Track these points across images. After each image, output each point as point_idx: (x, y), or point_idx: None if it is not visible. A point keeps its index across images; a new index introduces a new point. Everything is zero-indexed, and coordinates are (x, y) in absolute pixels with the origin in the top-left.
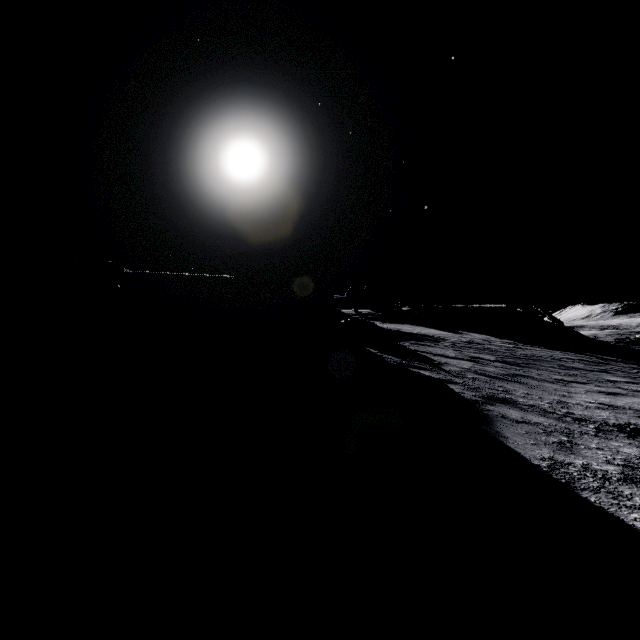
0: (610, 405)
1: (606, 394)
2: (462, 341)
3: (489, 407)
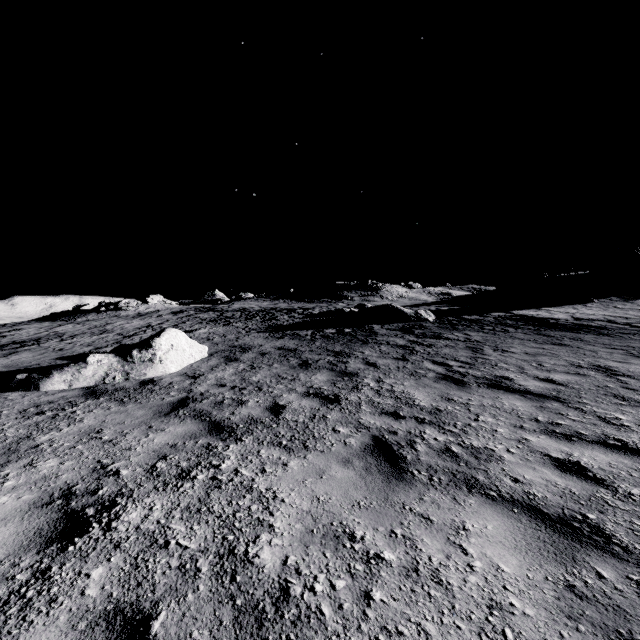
0: None
1: None
2: None
3: (589, 304)
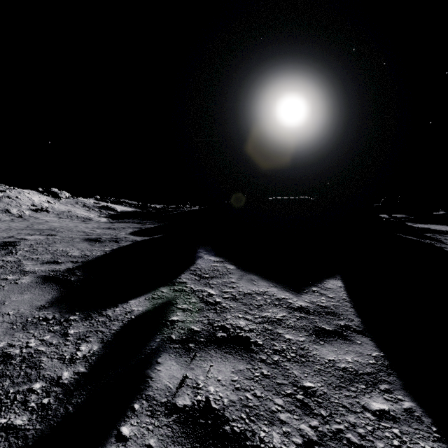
0: None
1: None
2: None
3: None
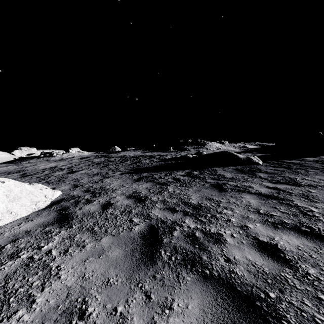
0: None
1: None
2: None
3: None
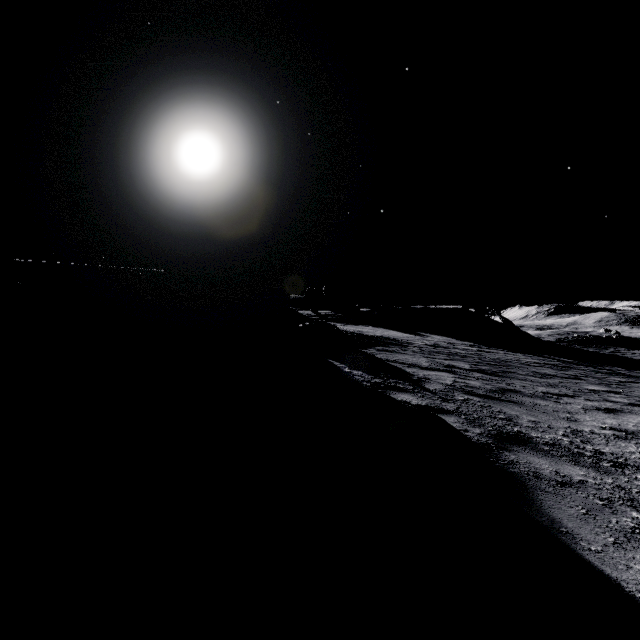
0: (624, 431)
1: (605, 412)
2: (427, 345)
3: (509, 456)
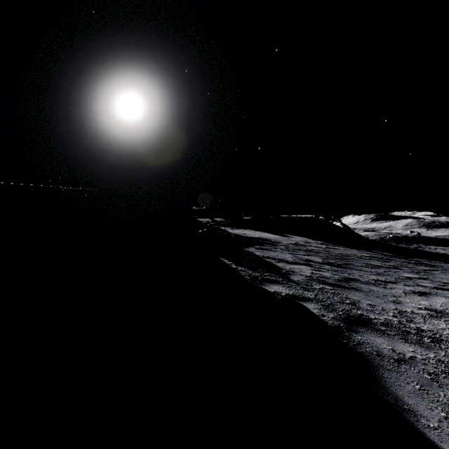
0: (435, 310)
1: (419, 295)
2: (291, 243)
3: (356, 337)
